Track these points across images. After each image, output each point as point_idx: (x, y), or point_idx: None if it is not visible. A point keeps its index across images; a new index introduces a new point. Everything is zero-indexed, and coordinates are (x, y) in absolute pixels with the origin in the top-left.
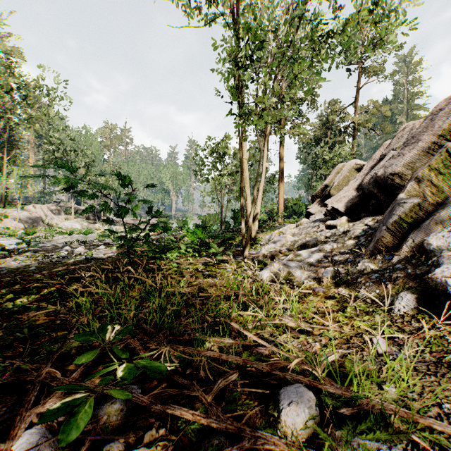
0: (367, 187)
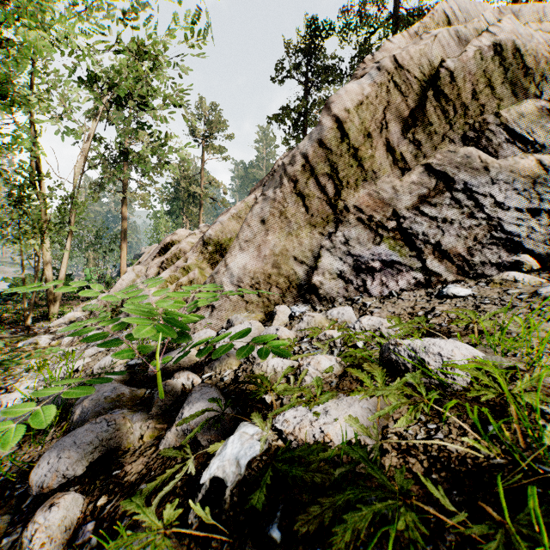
0: None
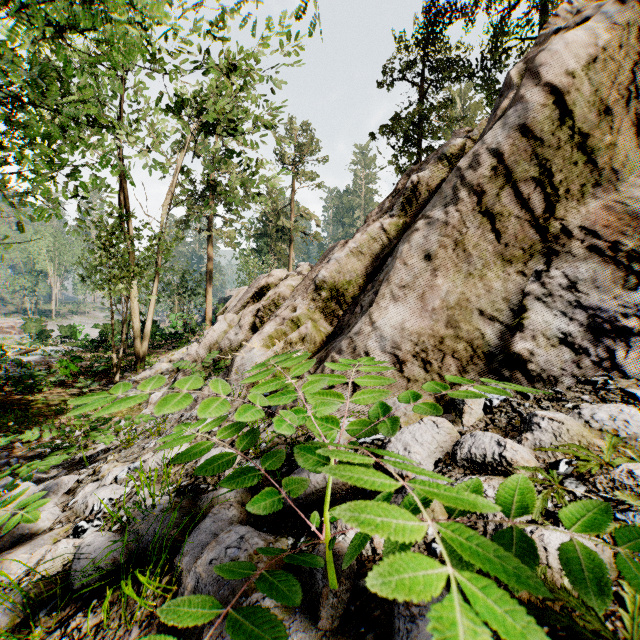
0: None
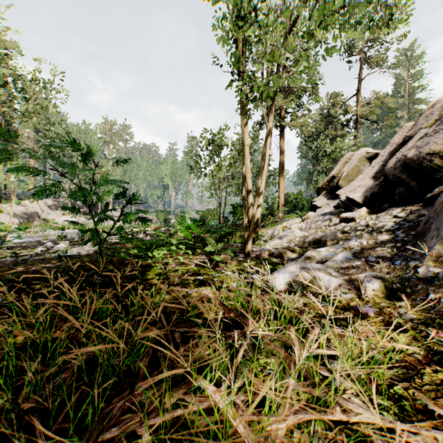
0: (392, 172)
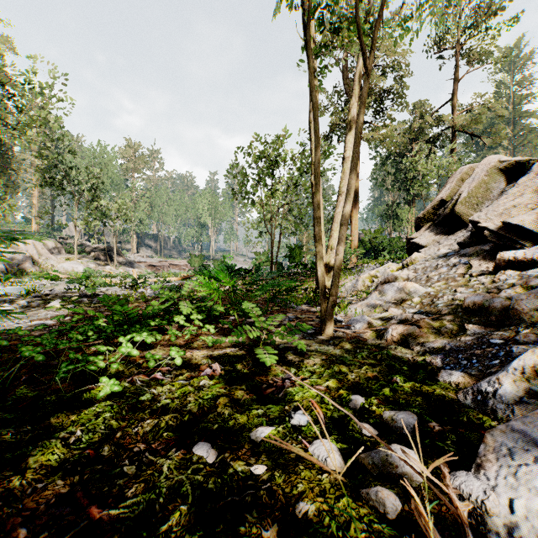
0: None
